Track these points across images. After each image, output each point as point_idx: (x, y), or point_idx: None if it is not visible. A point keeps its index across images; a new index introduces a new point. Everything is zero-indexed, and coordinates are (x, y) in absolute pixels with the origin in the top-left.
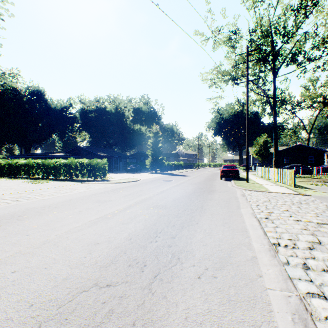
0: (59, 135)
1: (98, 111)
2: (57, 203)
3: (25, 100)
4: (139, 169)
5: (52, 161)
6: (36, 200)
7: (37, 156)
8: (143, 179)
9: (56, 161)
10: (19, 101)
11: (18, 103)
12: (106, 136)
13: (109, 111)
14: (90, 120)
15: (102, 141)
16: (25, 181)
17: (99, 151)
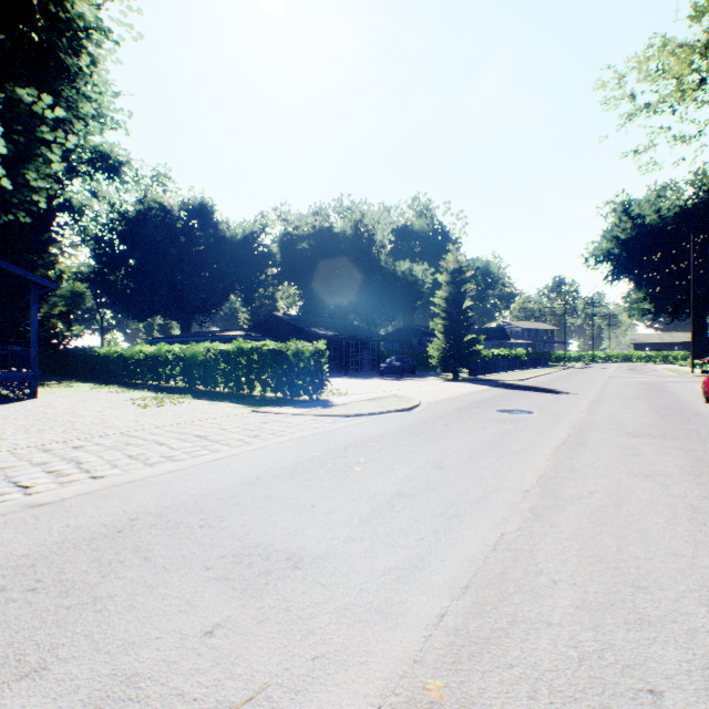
0: (242, 294)
1: (316, 237)
2: (32, 561)
3: (180, 227)
4: (410, 369)
5: (201, 349)
6: (6, 511)
7: (193, 338)
8: (428, 402)
9: (207, 349)
10: (168, 229)
11: (168, 233)
12: (334, 292)
13: (340, 234)
14: (301, 257)
15: (325, 303)
16: (134, 398)
17: (316, 326)
